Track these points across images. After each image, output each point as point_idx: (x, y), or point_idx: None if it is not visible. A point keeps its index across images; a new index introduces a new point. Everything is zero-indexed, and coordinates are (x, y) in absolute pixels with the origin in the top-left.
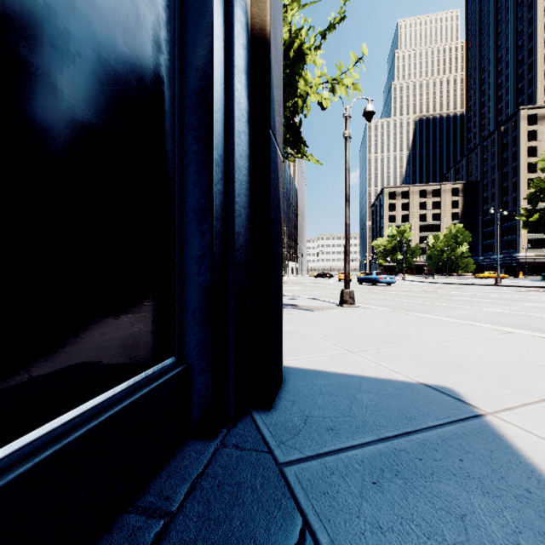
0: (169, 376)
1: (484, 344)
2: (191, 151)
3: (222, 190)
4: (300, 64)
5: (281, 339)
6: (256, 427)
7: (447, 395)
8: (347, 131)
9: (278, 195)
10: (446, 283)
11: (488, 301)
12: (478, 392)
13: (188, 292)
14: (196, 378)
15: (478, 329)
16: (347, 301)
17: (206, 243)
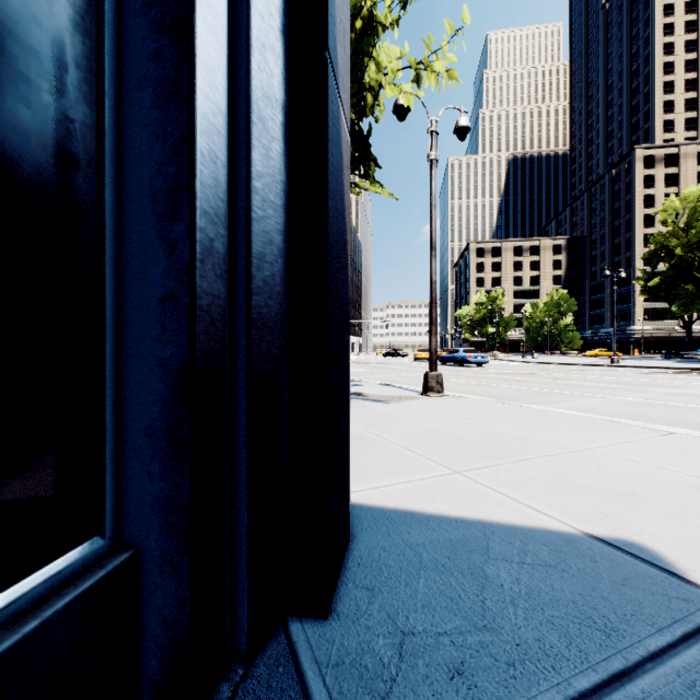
0: (63, 604)
1: (649, 453)
2: (143, 54)
3: (222, 157)
4: (370, 42)
5: (347, 464)
6: (297, 673)
7: (645, 562)
8: (434, 152)
9: (342, 198)
10: (550, 364)
11: (613, 387)
12: (694, 554)
13: (137, 382)
14: (155, 582)
15: (626, 429)
16: (433, 387)
17: (178, 267)
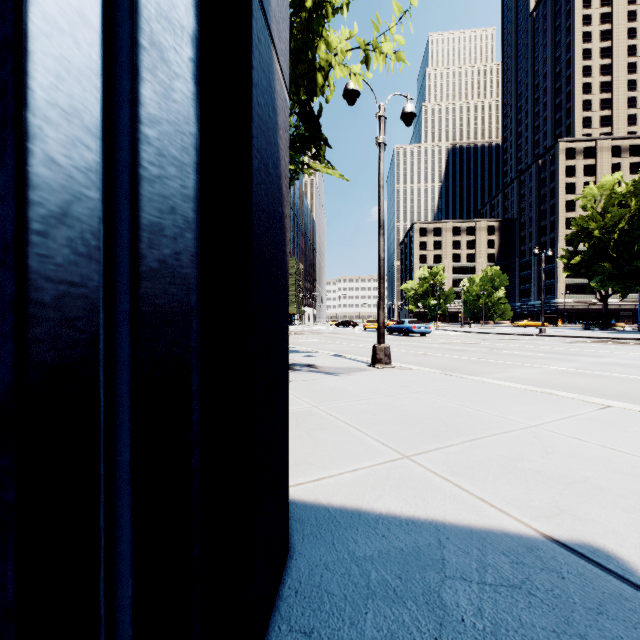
0: None
1: (591, 430)
2: None
3: (91, 88)
4: (320, 24)
5: (284, 470)
6: None
7: (617, 577)
8: (382, 136)
9: (277, 163)
10: (486, 333)
11: (544, 356)
12: None
13: None
14: None
15: (564, 402)
16: (381, 359)
17: None
